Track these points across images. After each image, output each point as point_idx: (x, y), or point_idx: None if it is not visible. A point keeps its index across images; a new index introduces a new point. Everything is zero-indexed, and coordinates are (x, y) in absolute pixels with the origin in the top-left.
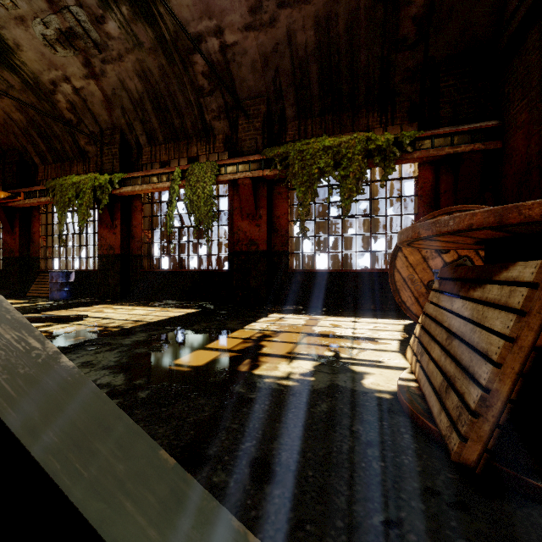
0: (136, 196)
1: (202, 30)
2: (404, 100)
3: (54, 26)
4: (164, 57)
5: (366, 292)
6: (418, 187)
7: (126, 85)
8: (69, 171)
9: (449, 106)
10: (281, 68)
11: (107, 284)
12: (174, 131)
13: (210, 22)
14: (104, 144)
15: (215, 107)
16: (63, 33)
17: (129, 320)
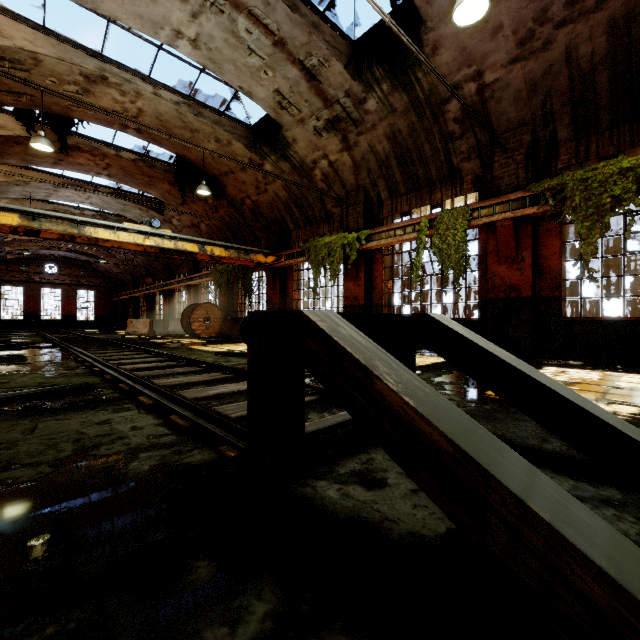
0: (377, 248)
1: (459, 79)
2: None
3: (324, 118)
4: (415, 115)
5: None
6: None
7: (375, 149)
8: (317, 232)
9: None
10: (554, 89)
11: None
12: (416, 181)
13: (469, 70)
14: (350, 205)
15: (465, 149)
16: (330, 121)
17: None
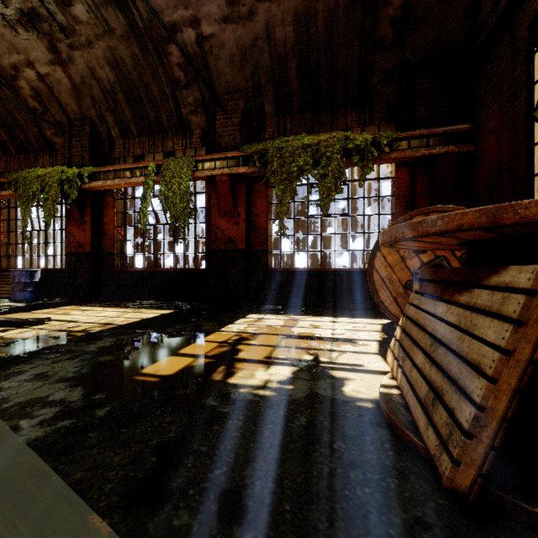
0: (108, 191)
1: (178, 19)
2: (381, 101)
3: (14, 6)
4: (137, 45)
5: (344, 291)
6: (395, 187)
7: (96, 73)
8: (34, 163)
9: (424, 108)
10: (260, 63)
11: (75, 284)
12: (148, 124)
13: (186, 11)
14: (73, 135)
15: (192, 101)
16: (25, 14)
17: (97, 323)
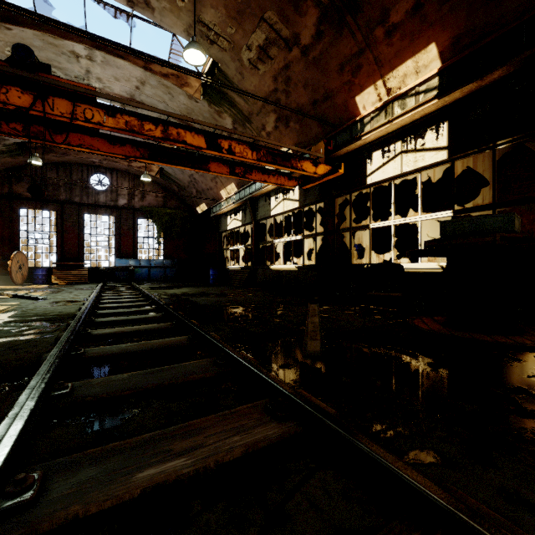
0: None
1: None
2: None
3: None
4: None
5: None
6: None
7: None
8: None
9: None
10: None
11: None
12: None
13: None
14: None
15: None
16: None
17: None
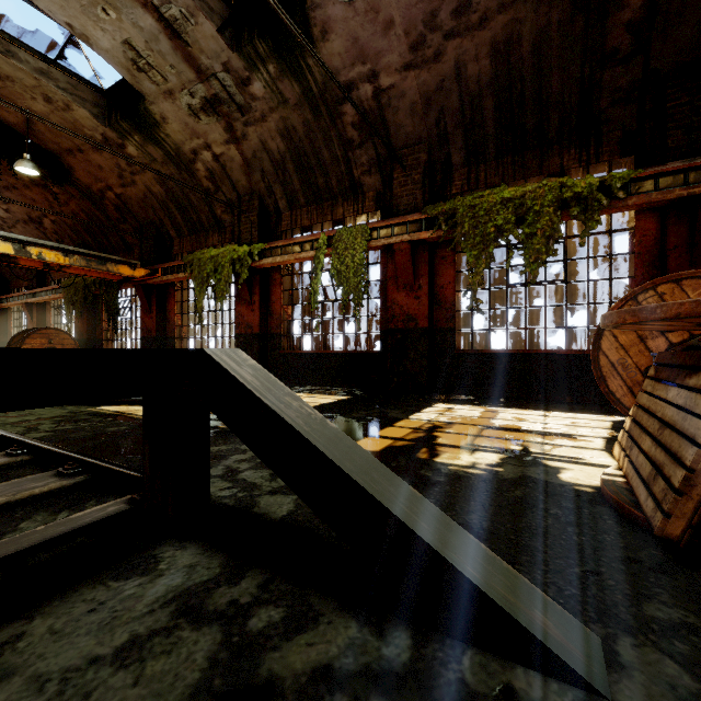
0: (275, 267)
1: (354, 77)
2: (614, 128)
3: (200, 95)
4: (310, 111)
5: (559, 380)
6: (635, 242)
7: (268, 146)
8: (205, 243)
9: (681, 132)
10: (447, 107)
11: None
12: (317, 192)
13: (363, 67)
14: (242, 212)
15: (365, 161)
16: (208, 100)
17: None
